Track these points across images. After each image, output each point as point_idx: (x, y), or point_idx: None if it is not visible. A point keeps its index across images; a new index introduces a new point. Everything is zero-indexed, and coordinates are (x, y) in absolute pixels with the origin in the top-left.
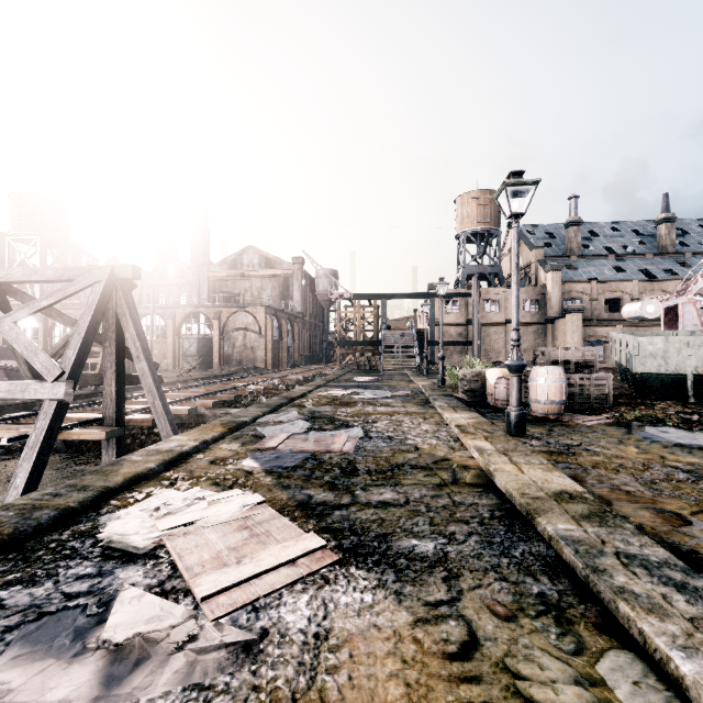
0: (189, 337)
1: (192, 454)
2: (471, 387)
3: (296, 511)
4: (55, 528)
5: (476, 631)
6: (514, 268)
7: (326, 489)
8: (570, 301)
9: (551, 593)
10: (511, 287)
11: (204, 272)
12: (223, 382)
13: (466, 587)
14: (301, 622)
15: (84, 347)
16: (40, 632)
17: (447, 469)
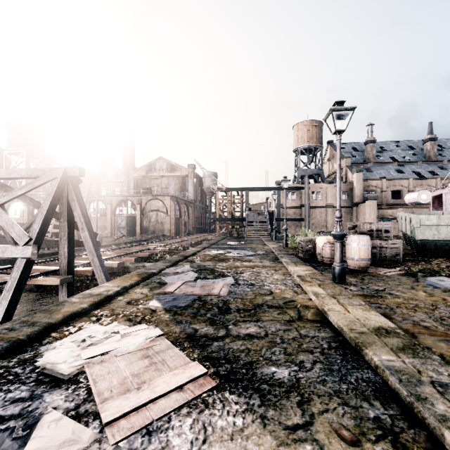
0: (121, 216)
1: (115, 296)
2: (306, 248)
3: (185, 342)
4: (6, 356)
5: None
6: (338, 168)
7: (208, 324)
8: (368, 192)
9: (385, 418)
10: (329, 183)
11: (131, 174)
12: (142, 245)
13: (316, 411)
14: (185, 446)
15: (45, 222)
16: None
17: (294, 308)
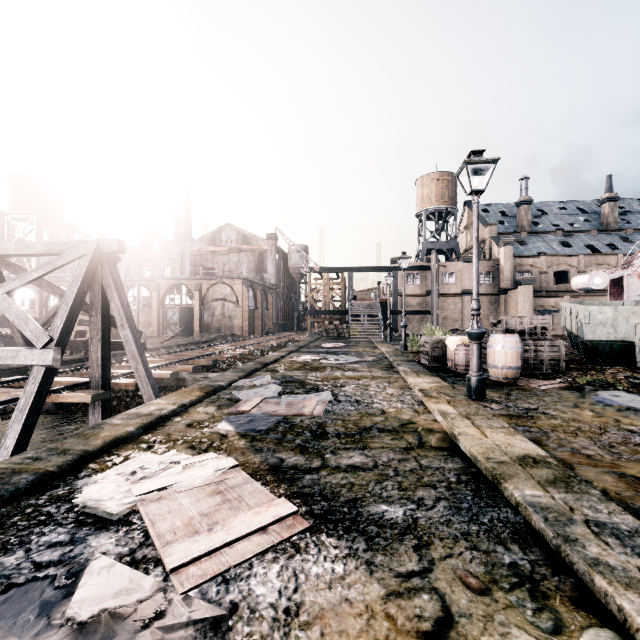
0: (172, 307)
1: (171, 417)
2: (432, 353)
3: (267, 475)
4: (33, 493)
5: (449, 605)
6: (474, 242)
7: (297, 452)
8: (521, 274)
9: (523, 563)
10: (467, 261)
11: (186, 248)
12: (203, 348)
13: (437, 556)
14: (271, 595)
15: (71, 316)
16: (5, 606)
17: (413, 432)
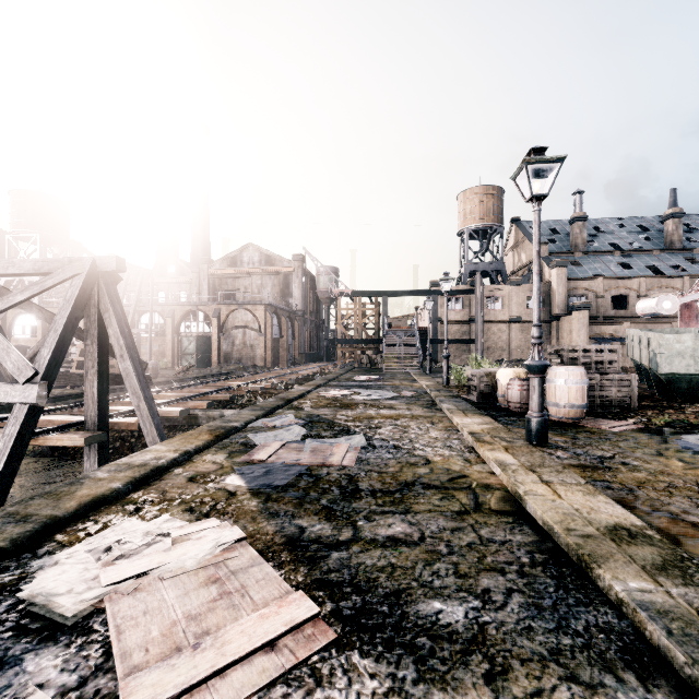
0: (188, 335)
1: (170, 468)
2: (480, 387)
3: (283, 552)
4: None
5: None
6: (535, 257)
7: (322, 518)
8: (575, 298)
9: None
10: (515, 284)
11: (204, 270)
12: (221, 381)
13: (520, 694)
14: None
15: (60, 345)
16: None
17: (466, 489)
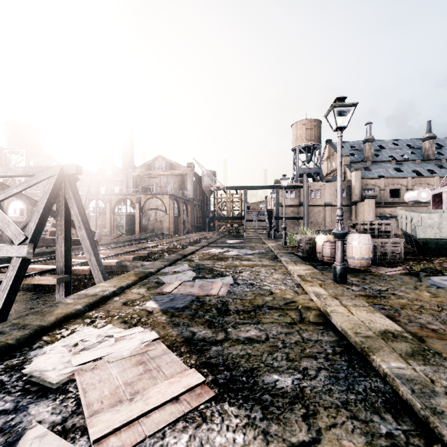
0: (120, 214)
1: (111, 297)
2: (305, 247)
3: (182, 346)
4: None
5: None
6: (339, 165)
7: (206, 326)
8: (367, 191)
9: (398, 434)
10: (328, 181)
11: (130, 173)
12: (141, 243)
13: (323, 426)
14: None
15: (41, 221)
16: None
17: (295, 310)
